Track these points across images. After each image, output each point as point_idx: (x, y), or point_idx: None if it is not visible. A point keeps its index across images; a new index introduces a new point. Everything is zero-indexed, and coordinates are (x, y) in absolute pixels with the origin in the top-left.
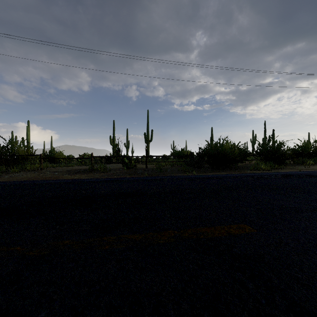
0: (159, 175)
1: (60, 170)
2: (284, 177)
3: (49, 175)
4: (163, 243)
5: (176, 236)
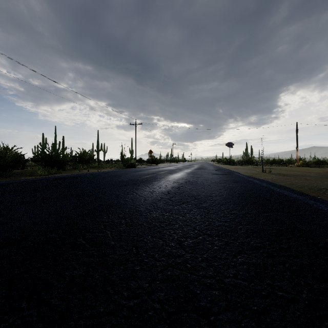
0: None
1: None
2: (52, 180)
3: None
4: None
5: None
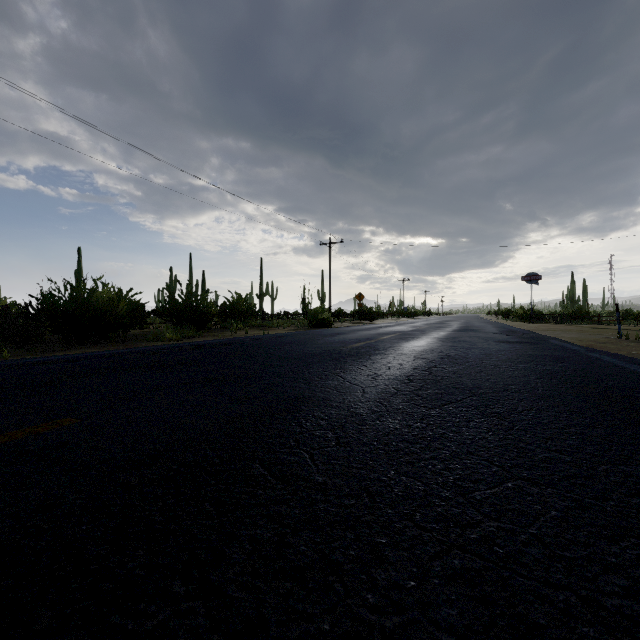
0: None
1: None
2: (189, 349)
3: None
4: None
5: None
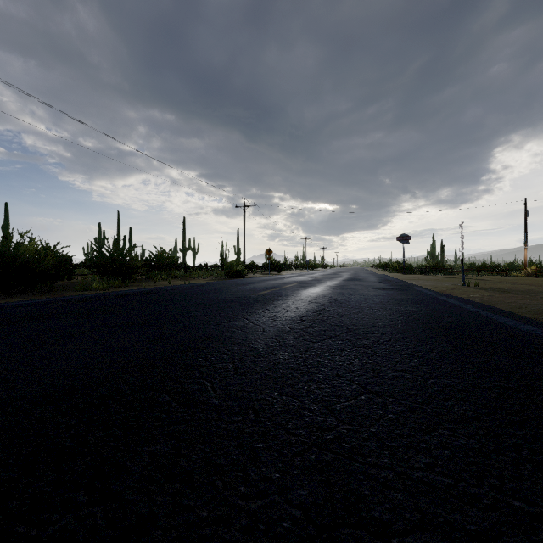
0: None
1: None
2: (114, 297)
3: None
4: None
5: None
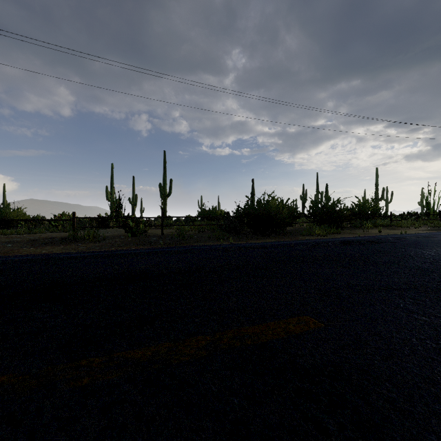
0: (181, 244)
1: (16, 239)
2: (343, 244)
3: None
4: (188, 361)
5: (208, 345)
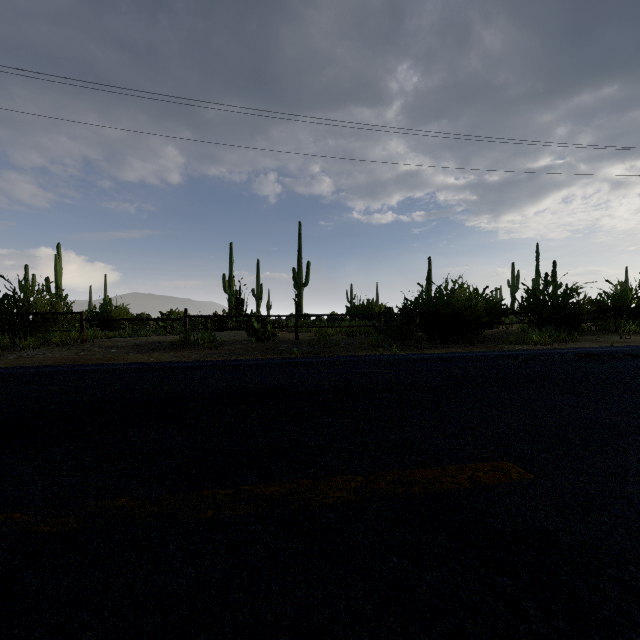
0: (322, 353)
1: (120, 343)
2: (580, 359)
3: (99, 354)
4: (333, 505)
5: (359, 487)
